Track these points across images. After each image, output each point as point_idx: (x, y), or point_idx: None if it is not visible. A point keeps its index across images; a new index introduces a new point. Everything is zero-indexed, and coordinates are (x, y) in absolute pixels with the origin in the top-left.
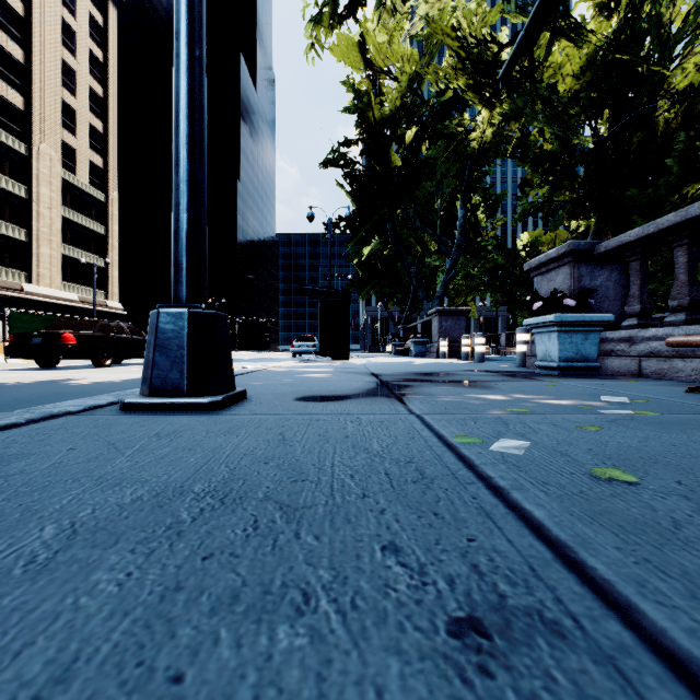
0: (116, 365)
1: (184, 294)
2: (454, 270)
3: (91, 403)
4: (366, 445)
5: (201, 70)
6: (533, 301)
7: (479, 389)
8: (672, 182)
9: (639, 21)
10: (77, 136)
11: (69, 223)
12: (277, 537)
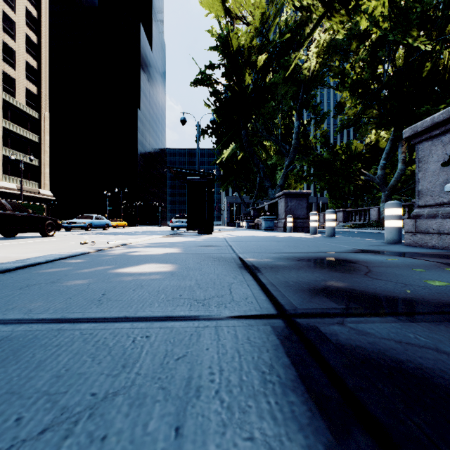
0: None
1: None
2: (292, 165)
3: None
4: None
5: None
6: None
7: None
8: None
9: None
10: (16, 69)
11: (9, 132)
12: None
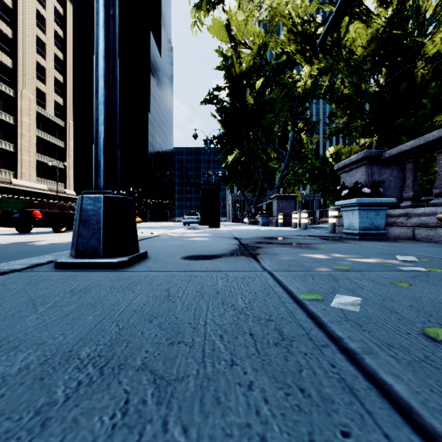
0: (69, 231)
1: (101, 184)
2: (287, 170)
3: (35, 261)
4: (233, 301)
5: (114, 24)
6: (341, 189)
7: (309, 250)
8: (426, 113)
9: (405, 10)
10: (46, 84)
11: (41, 140)
12: (143, 429)
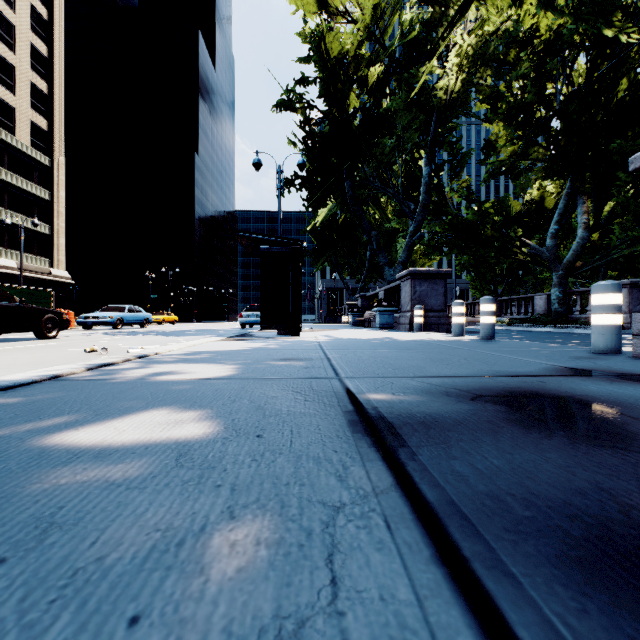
0: None
1: None
2: (419, 232)
3: None
4: None
5: None
6: None
7: None
8: None
9: None
10: (16, 94)
11: (6, 186)
12: None
